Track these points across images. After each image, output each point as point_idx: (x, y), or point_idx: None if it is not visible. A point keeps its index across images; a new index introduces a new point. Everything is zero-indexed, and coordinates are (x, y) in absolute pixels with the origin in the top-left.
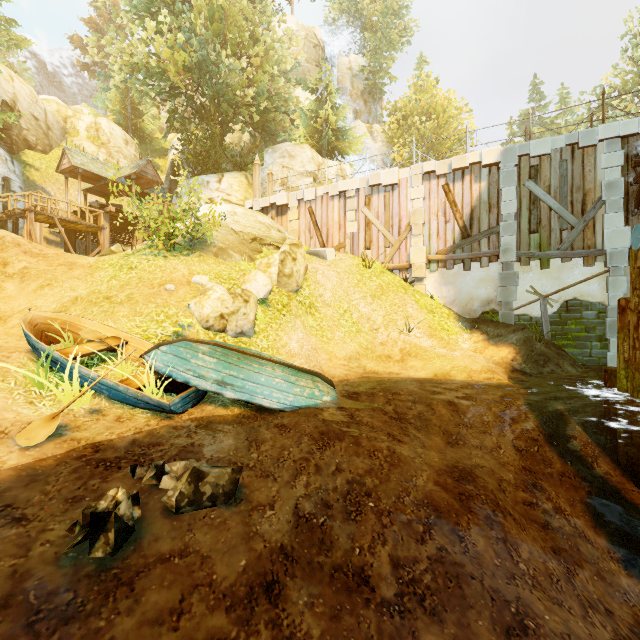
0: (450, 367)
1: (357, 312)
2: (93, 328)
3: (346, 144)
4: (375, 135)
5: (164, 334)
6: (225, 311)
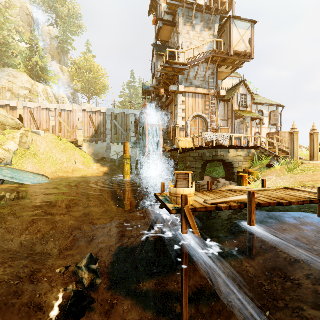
0: (87, 173)
1: (55, 157)
2: None
3: (48, 78)
4: (64, 72)
5: None
6: (1, 157)
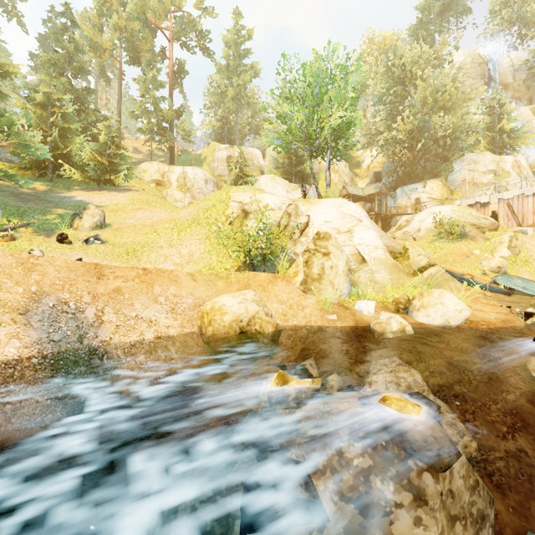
0: None
1: None
2: (458, 271)
3: (519, 142)
4: None
5: (479, 273)
6: (499, 265)
